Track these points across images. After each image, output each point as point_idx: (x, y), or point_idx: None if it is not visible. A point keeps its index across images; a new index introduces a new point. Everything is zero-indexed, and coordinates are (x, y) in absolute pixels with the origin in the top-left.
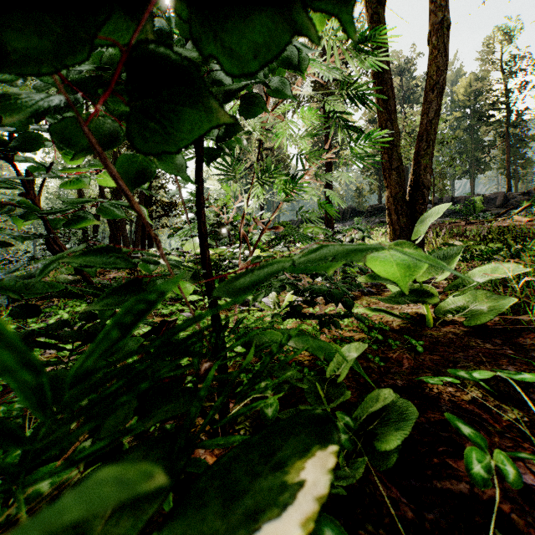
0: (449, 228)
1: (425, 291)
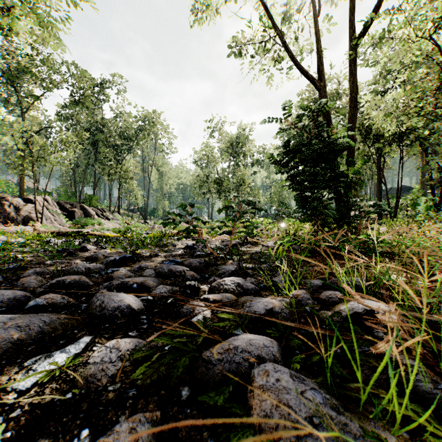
0: None
1: None
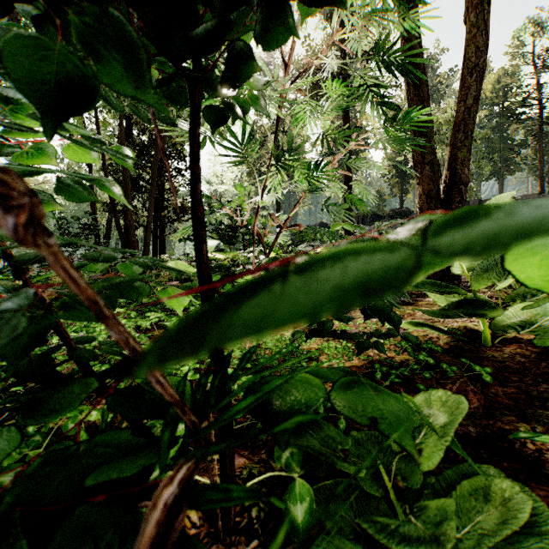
0: None
1: (487, 302)
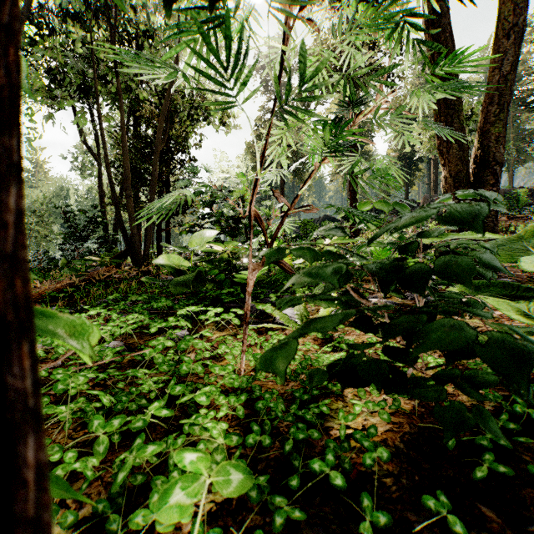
0: None
1: None
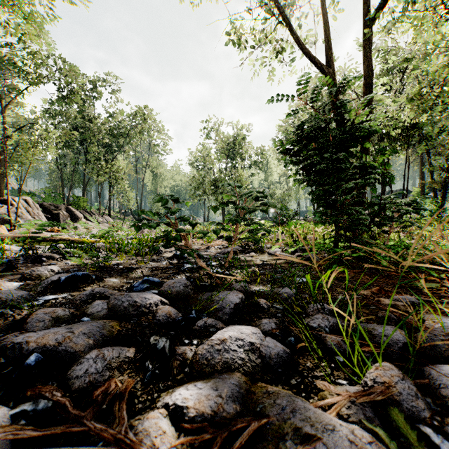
0: None
1: None
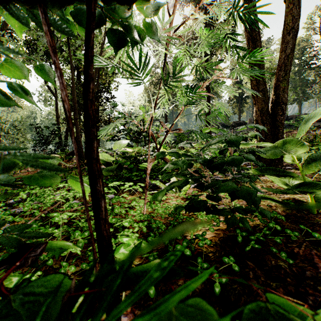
0: (286, 135)
1: (318, 184)
